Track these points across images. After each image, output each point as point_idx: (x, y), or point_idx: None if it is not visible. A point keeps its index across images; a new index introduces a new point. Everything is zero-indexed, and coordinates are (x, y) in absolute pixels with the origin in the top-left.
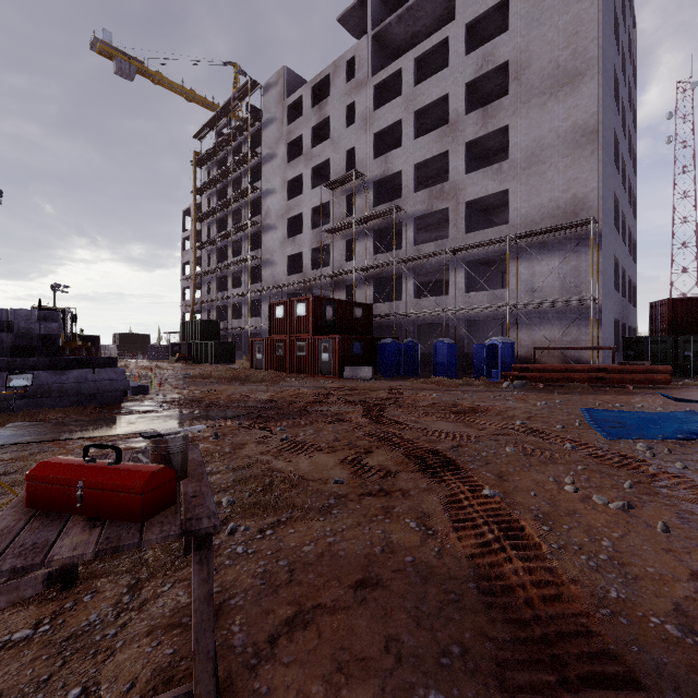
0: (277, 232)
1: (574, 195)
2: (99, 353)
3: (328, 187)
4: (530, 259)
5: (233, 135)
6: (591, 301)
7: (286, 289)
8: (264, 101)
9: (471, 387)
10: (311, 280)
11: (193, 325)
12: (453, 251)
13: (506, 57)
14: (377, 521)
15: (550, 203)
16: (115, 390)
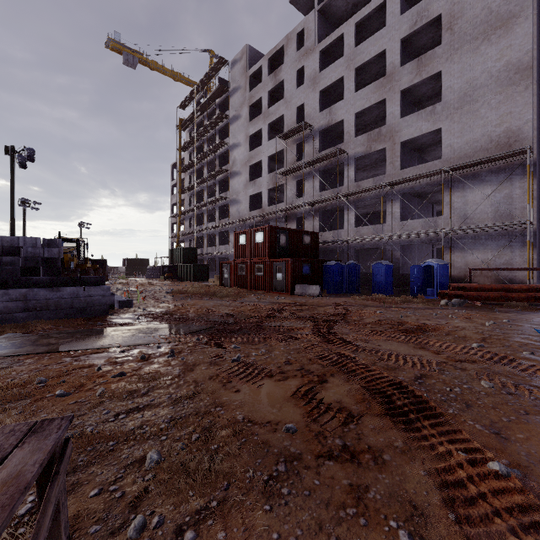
0: (241, 177)
1: (507, 128)
2: (106, 273)
3: (282, 137)
4: (463, 188)
5: (208, 103)
6: (527, 225)
7: (248, 222)
8: (231, 74)
9: (411, 304)
10: (268, 214)
11: (178, 251)
12: (389, 185)
13: (439, 10)
14: (347, 522)
15: (482, 137)
16: (102, 305)
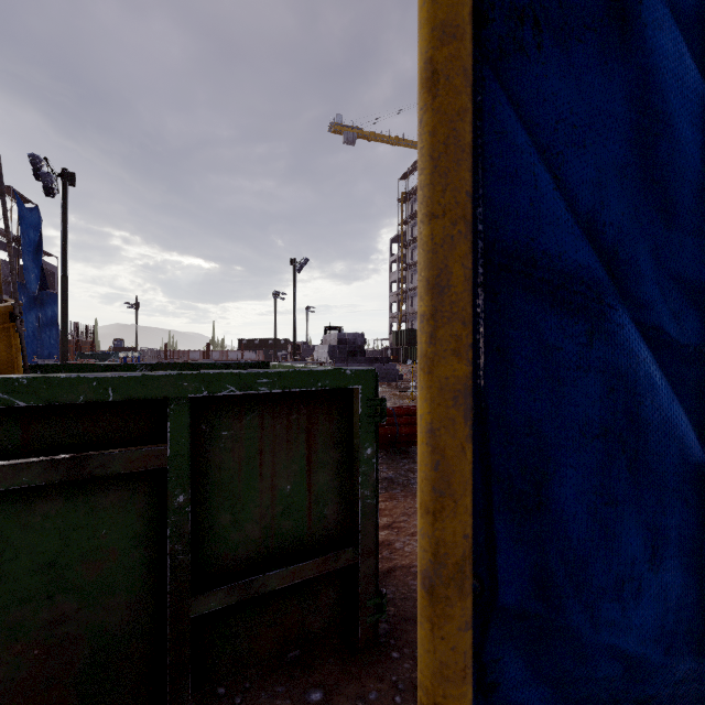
0: None
1: None
2: None
3: None
4: None
5: None
6: None
7: None
8: None
9: None
10: None
11: (403, 333)
12: None
13: None
14: None
15: None
16: (392, 375)
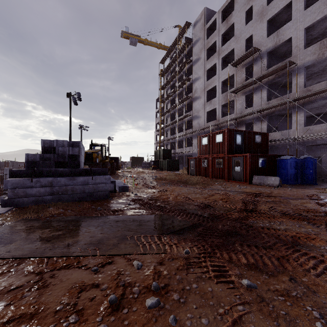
0: (201, 100)
1: None
2: (118, 165)
3: (233, 65)
4: None
5: (178, 55)
6: None
7: (206, 130)
8: (193, 32)
9: None
10: (221, 123)
11: (159, 152)
12: None
13: None
14: None
15: None
16: (104, 190)
